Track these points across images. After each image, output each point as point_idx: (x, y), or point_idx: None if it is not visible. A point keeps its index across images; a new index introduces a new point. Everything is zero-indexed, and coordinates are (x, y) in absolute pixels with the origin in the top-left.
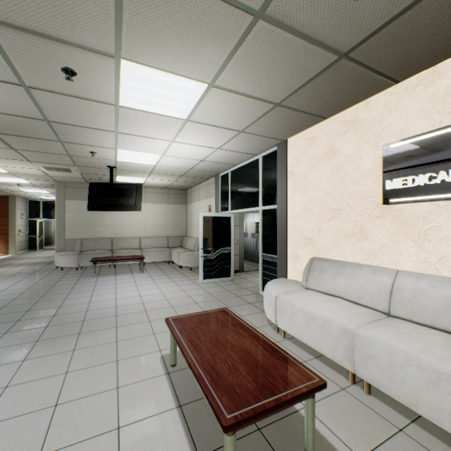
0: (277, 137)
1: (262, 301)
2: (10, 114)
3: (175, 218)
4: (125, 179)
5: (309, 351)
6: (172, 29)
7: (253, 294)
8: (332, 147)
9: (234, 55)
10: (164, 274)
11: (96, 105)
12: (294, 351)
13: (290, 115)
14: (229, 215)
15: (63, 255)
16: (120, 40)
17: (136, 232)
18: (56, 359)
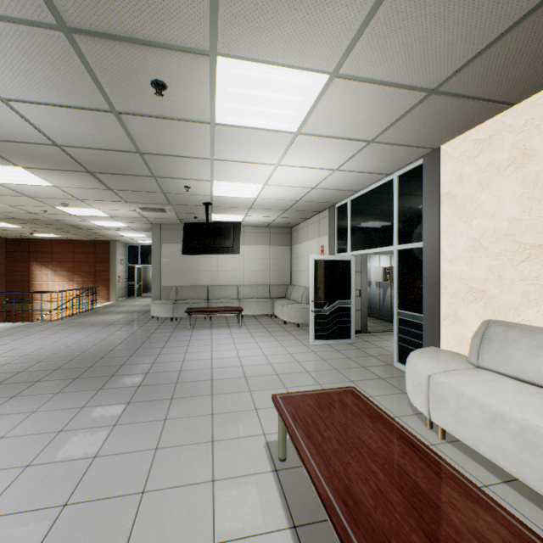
0: (424, 145)
1: (399, 378)
2: (104, 149)
3: (278, 262)
4: (222, 217)
5: (490, 468)
6: None
7: (384, 366)
8: (524, 148)
9: (372, 18)
10: (266, 330)
11: (189, 126)
12: (464, 465)
13: (451, 107)
14: (348, 258)
15: (158, 304)
16: (215, 28)
17: (233, 280)
18: (146, 428)
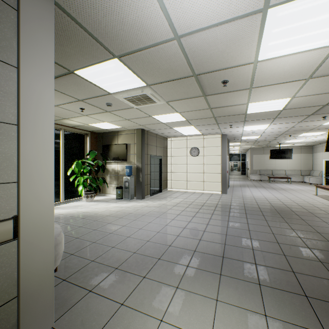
0: None
1: None
2: (265, 140)
3: (305, 160)
4: (280, 145)
5: None
6: (318, 130)
7: None
8: None
9: None
10: (302, 185)
11: (290, 137)
12: None
13: None
14: None
15: (254, 175)
16: (305, 132)
17: (282, 167)
18: (284, 191)
